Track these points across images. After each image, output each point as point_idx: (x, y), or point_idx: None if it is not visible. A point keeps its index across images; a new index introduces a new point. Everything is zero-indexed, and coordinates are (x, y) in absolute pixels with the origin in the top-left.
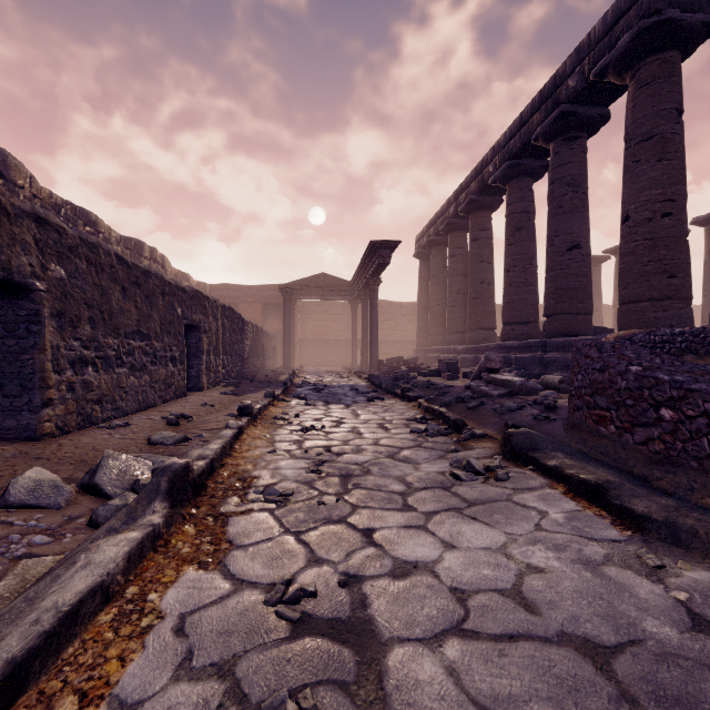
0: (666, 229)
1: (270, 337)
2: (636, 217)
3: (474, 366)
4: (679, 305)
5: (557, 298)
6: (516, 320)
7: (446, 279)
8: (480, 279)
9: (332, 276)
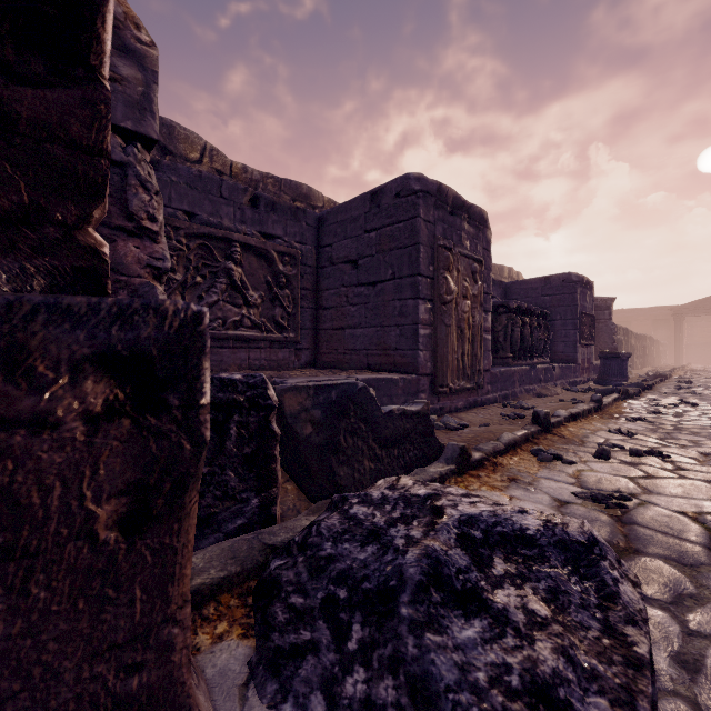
0: None
1: (662, 345)
2: None
3: None
4: None
5: None
6: None
7: None
8: None
9: None
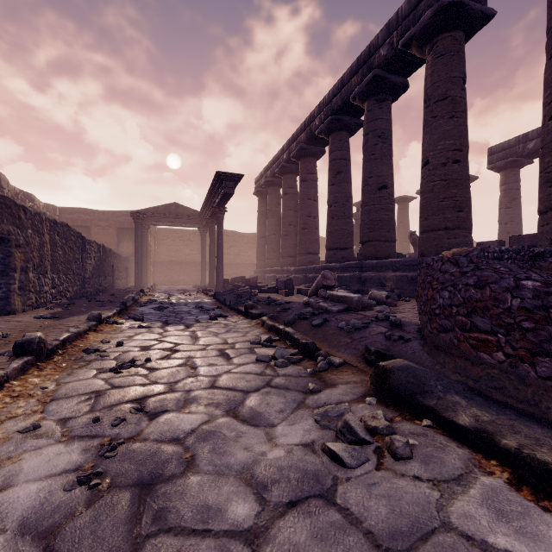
0: (456, 172)
1: (121, 258)
2: (434, 162)
3: (304, 284)
4: (465, 234)
5: (371, 228)
6: (337, 246)
7: (280, 213)
8: (308, 212)
9: (183, 206)
